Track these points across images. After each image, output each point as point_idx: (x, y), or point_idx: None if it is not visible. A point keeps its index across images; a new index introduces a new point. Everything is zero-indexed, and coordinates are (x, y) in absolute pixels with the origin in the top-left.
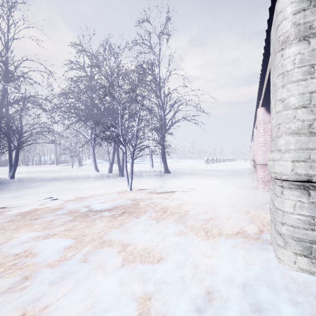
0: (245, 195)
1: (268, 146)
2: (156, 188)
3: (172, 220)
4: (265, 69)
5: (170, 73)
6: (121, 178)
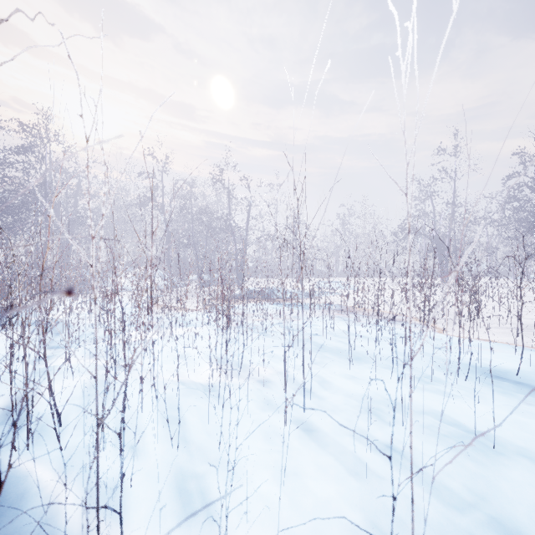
0: None
1: None
2: None
3: None
4: None
5: None
6: None
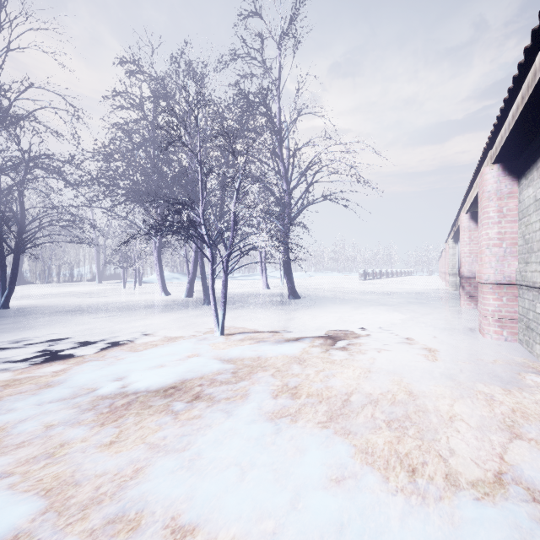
0: (461, 348)
1: (508, 246)
2: (273, 330)
3: (312, 424)
4: (528, 63)
5: (300, 112)
6: (208, 309)
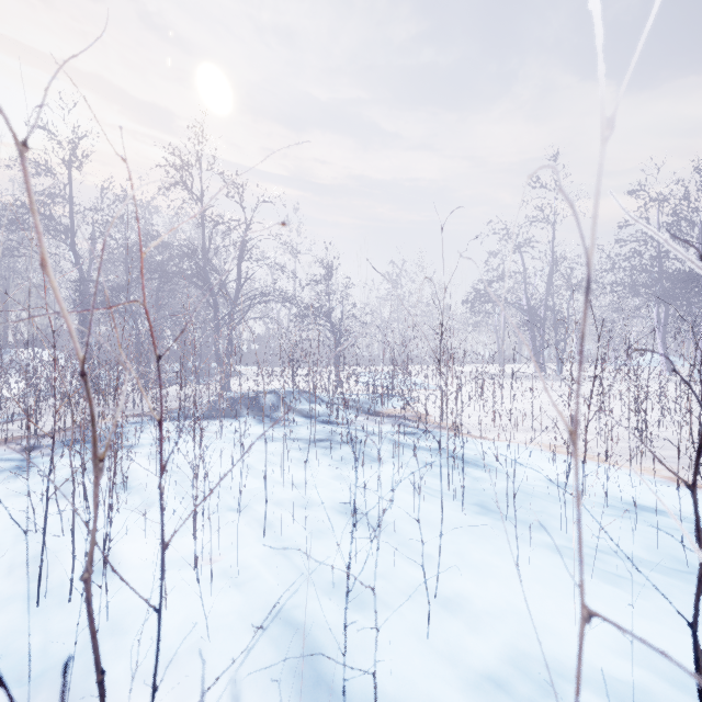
0: None
1: None
2: None
3: None
4: None
5: None
6: None
